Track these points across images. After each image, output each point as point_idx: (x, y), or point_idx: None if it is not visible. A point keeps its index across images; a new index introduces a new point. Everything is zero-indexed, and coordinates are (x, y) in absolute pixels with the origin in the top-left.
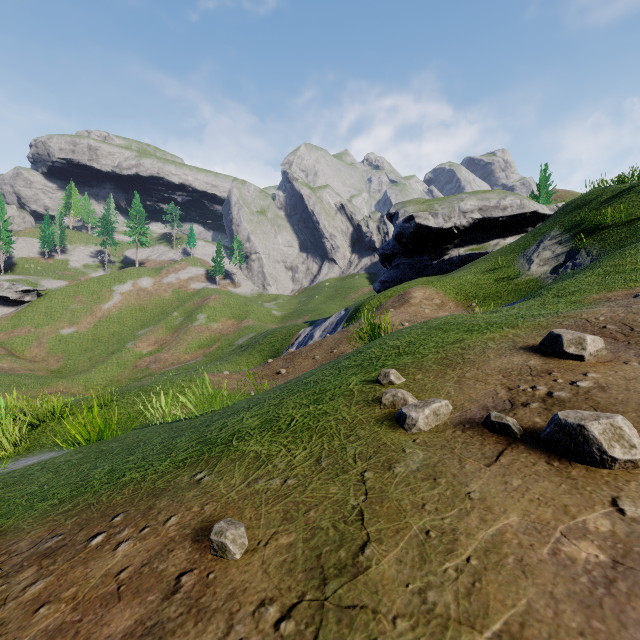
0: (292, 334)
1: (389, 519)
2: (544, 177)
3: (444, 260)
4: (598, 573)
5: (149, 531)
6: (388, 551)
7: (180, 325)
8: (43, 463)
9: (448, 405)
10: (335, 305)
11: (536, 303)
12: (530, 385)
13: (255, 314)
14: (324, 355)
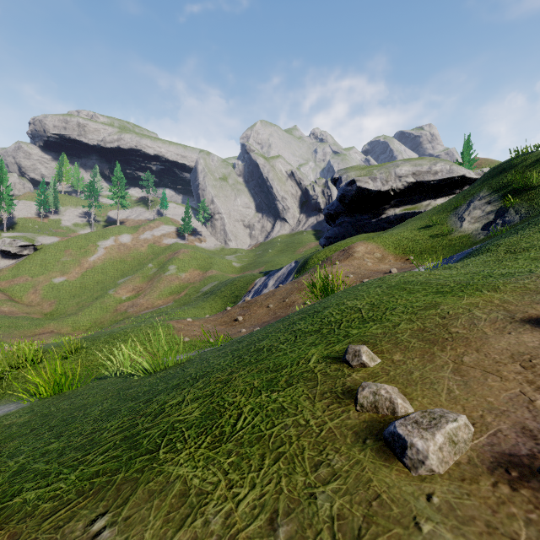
0: (249, 283)
1: None
2: (467, 147)
3: (382, 219)
4: None
5: None
6: None
7: (154, 275)
8: None
9: (468, 425)
10: (286, 258)
11: (489, 259)
12: None
13: (218, 265)
14: (277, 304)
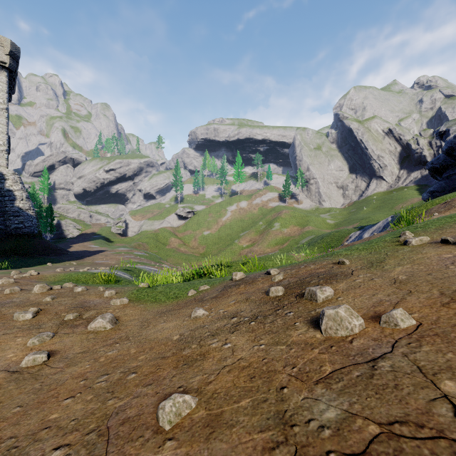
0: (344, 236)
1: (393, 257)
2: None
3: None
4: (447, 257)
5: (318, 264)
6: (391, 260)
7: (263, 230)
8: None
9: (427, 238)
10: (382, 214)
11: None
12: None
13: (313, 222)
14: None
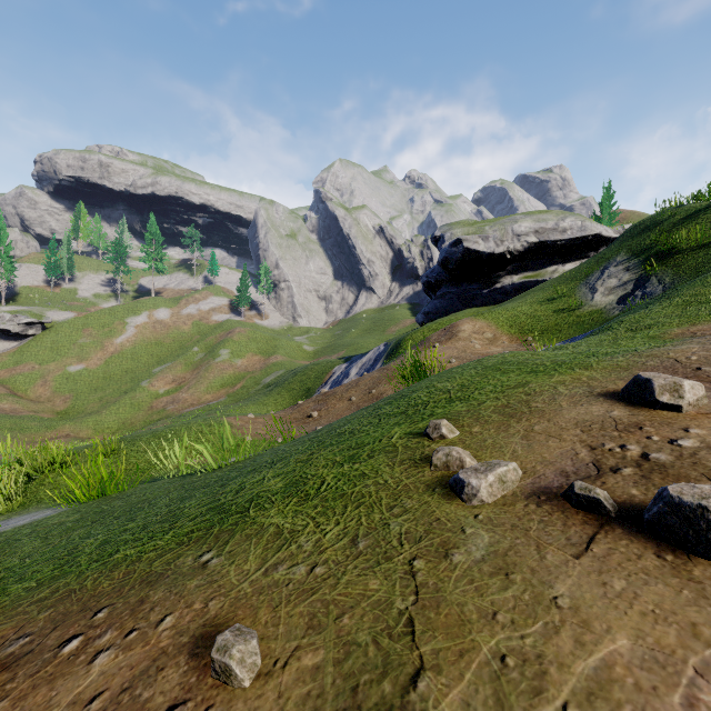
0: (325, 372)
1: (449, 634)
2: (607, 196)
3: (496, 289)
4: None
5: (136, 636)
6: (450, 686)
7: (201, 361)
8: (35, 525)
9: (517, 469)
10: (373, 339)
11: (606, 338)
12: (618, 443)
13: (284, 349)
14: (361, 396)
